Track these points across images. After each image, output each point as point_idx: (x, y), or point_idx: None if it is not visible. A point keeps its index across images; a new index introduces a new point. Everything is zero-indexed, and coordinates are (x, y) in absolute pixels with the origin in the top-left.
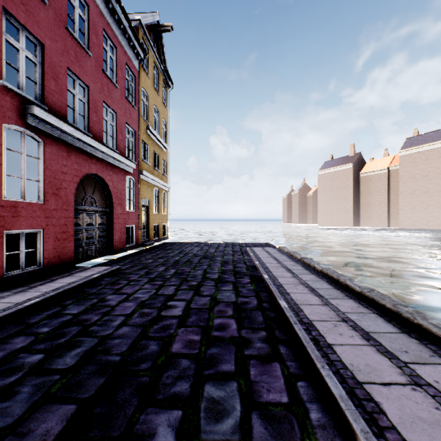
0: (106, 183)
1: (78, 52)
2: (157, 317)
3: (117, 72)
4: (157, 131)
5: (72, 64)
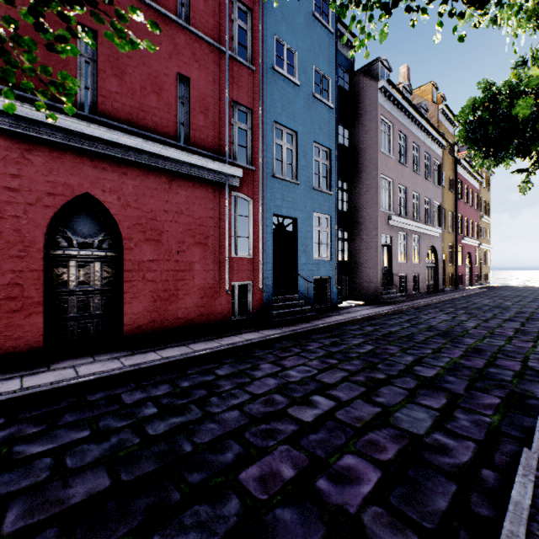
0: (470, 254)
1: (465, 208)
2: (519, 294)
3: (472, 201)
4: (484, 213)
5: (465, 214)
